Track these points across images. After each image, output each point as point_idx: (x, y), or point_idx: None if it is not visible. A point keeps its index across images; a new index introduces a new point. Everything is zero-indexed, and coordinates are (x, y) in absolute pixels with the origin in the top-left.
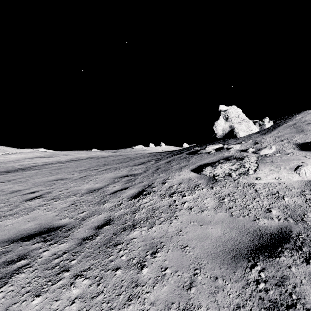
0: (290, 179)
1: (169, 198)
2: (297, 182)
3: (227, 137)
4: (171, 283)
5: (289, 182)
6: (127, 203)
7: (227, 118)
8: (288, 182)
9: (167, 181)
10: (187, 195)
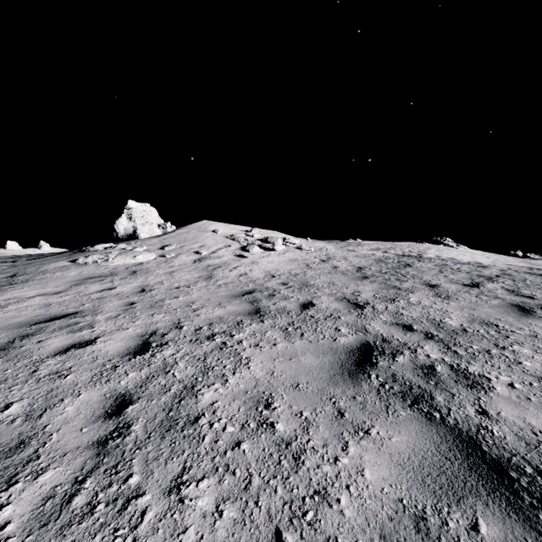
0: (130, 262)
1: (42, 275)
2: (132, 263)
3: (130, 238)
4: (39, 287)
5: (129, 263)
6: (0, 280)
7: (130, 217)
8: (129, 264)
9: (42, 268)
10: (59, 273)
